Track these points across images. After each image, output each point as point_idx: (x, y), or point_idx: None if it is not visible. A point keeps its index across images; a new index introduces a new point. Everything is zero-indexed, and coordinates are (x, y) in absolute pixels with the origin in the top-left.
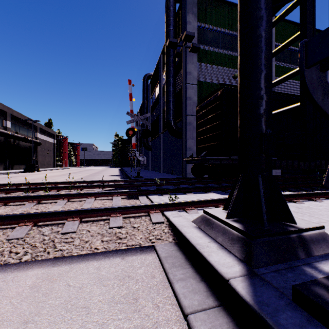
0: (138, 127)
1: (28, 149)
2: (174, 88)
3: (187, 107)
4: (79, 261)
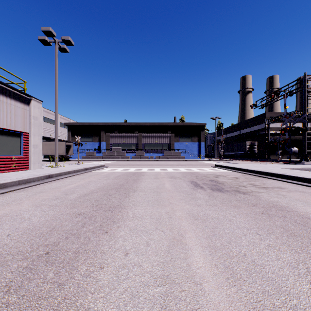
0: None
1: None
2: None
3: None
4: None
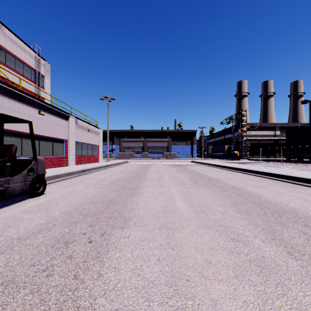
0: None
1: None
2: None
3: None
4: None
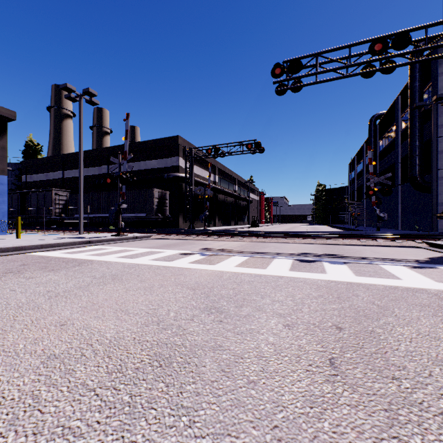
0: (377, 187)
1: (244, 208)
2: (420, 143)
3: (438, 161)
4: (392, 247)
